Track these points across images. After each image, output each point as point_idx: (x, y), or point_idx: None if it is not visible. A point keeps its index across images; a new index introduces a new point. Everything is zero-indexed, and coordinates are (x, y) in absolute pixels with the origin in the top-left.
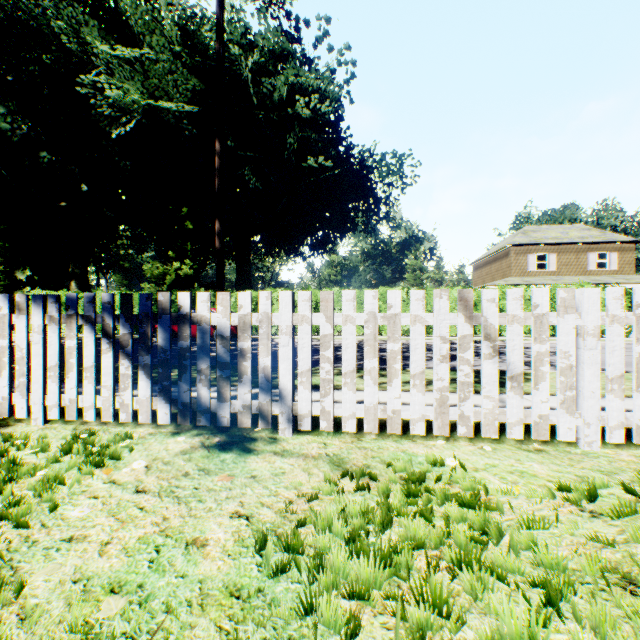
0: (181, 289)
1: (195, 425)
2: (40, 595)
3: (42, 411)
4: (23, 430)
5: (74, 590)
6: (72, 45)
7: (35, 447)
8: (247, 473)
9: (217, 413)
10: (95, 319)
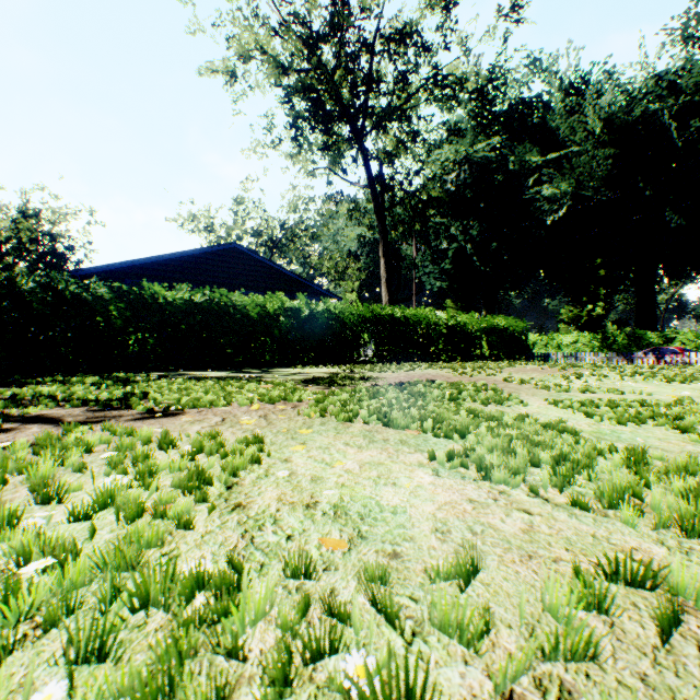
0: (589, 327)
1: None
2: None
3: None
4: None
5: None
6: (514, 167)
7: None
8: None
9: None
10: None
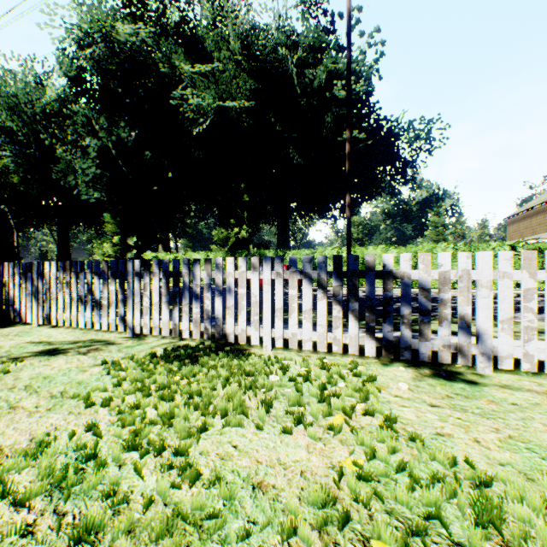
0: (238, 249)
1: (392, 358)
2: (488, 470)
3: (270, 341)
4: (263, 353)
5: (510, 471)
6: (166, 70)
7: (302, 366)
8: (503, 400)
9: (418, 350)
10: (311, 275)
